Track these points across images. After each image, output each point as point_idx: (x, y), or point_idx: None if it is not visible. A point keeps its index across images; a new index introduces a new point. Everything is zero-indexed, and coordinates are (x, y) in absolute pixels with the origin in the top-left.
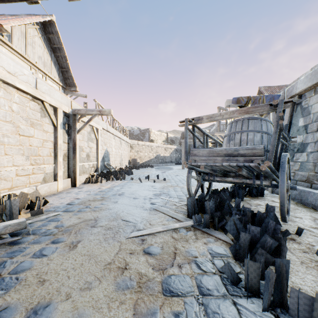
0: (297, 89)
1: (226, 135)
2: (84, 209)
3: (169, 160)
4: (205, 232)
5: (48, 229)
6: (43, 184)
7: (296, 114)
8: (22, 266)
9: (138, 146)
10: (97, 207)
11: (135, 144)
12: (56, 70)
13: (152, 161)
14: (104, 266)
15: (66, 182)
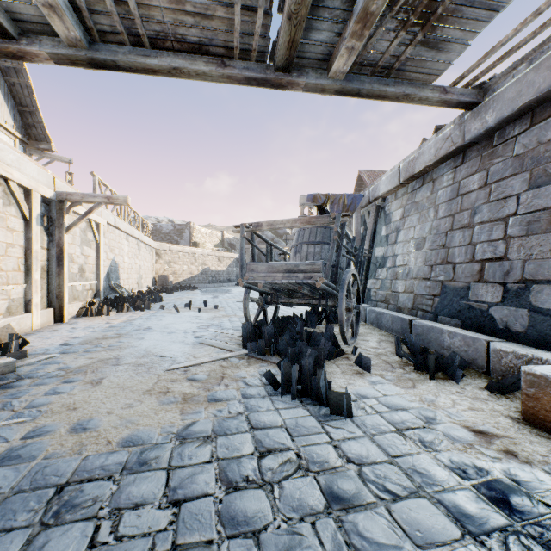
0: (380, 190)
1: (293, 246)
2: (93, 349)
3: (226, 278)
4: (260, 359)
5: (50, 372)
6: (9, 317)
7: (380, 221)
8: (37, 402)
9: (171, 254)
10: (114, 346)
11: (166, 249)
12: (8, 109)
13: (196, 280)
14: (143, 392)
15: (46, 314)
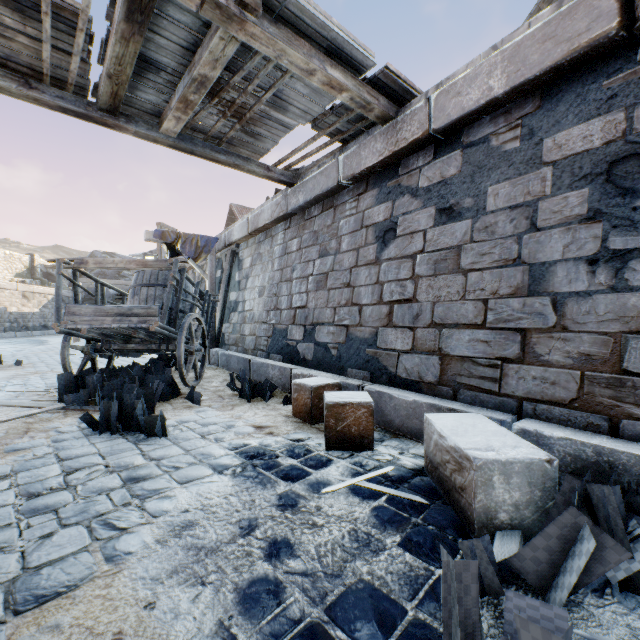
0: (234, 236)
1: (131, 287)
2: None
3: (39, 324)
4: (82, 409)
5: None
6: None
7: (235, 266)
8: None
9: None
10: None
11: None
12: None
13: None
14: None
15: None
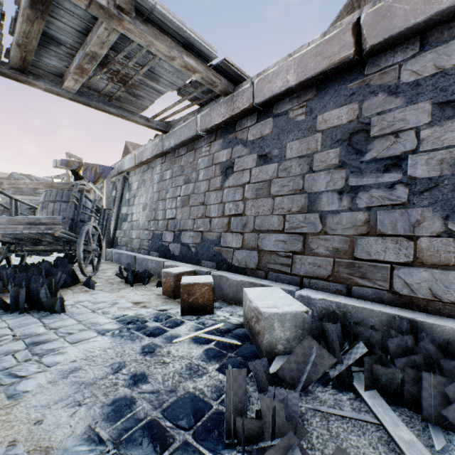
0: (125, 166)
1: (40, 202)
2: None
3: None
4: None
5: None
6: None
7: (126, 188)
8: None
9: None
10: None
11: None
12: None
13: None
14: None
15: None
